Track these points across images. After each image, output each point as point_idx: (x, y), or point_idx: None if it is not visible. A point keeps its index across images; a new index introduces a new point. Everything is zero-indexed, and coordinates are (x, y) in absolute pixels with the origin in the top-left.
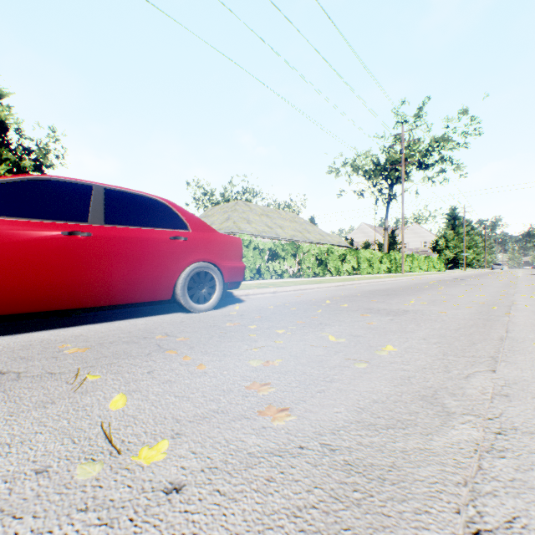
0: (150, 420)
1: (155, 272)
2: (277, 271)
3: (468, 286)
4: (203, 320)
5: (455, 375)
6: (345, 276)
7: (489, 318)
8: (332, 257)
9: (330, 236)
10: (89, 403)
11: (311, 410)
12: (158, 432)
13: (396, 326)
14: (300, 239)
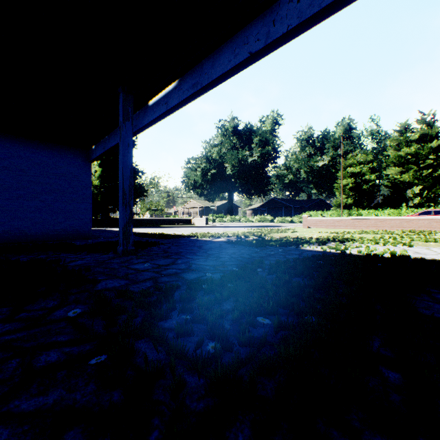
0: None
1: None
2: None
3: None
4: None
5: None
6: None
7: None
8: None
9: None
10: None
11: None
12: None
13: None
14: None
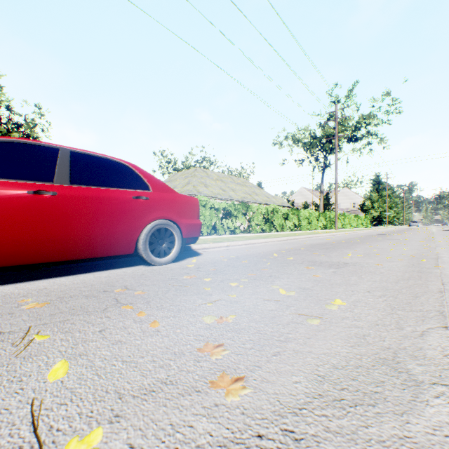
0: (90, 395)
1: (119, 229)
2: (230, 227)
3: (394, 240)
4: (162, 273)
5: (409, 333)
6: (288, 231)
7: (422, 270)
8: (277, 215)
9: (275, 198)
10: (27, 371)
11: (268, 379)
12: (94, 414)
13: (340, 278)
14: (249, 200)
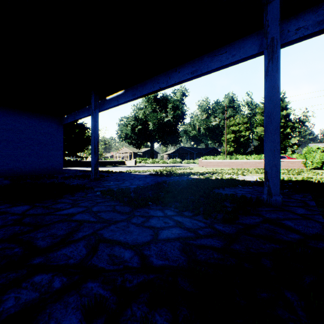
0: None
1: None
2: None
3: None
4: None
5: None
6: None
7: None
8: None
9: None
10: None
11: None
12: None
13: None
14: None
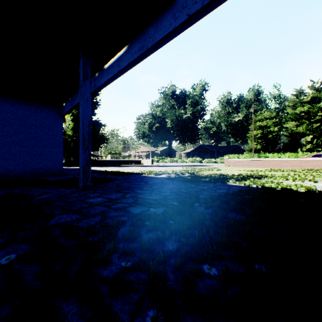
0: None
1: None
2: None
3: None
4: None
5: None
6: None
7: None
8: None
9: None
10: None
11: None
12: None
13: None
14: None
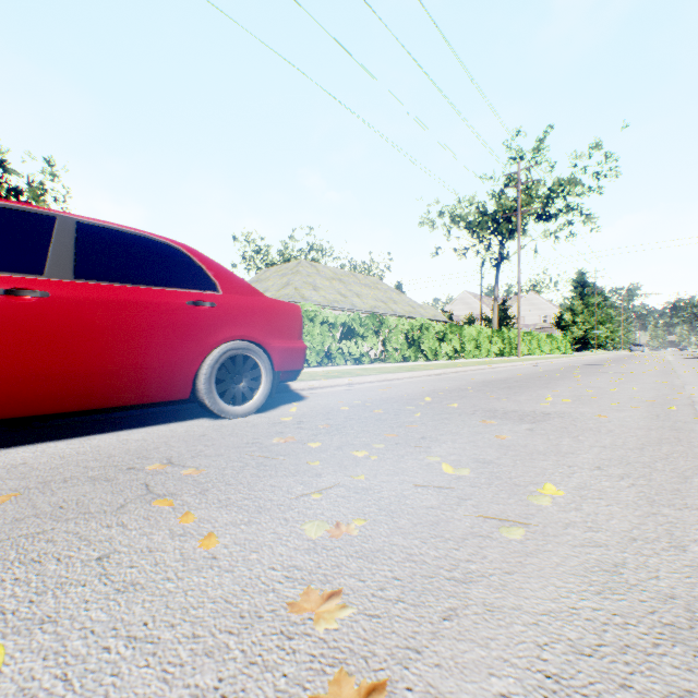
0: None
1: (162, 357)
2: (354, 354)
3: (613, 374)
4: (238, 432)
5: None
6: (445, 360)
7: (676, 425)
8: (427, 334)
9: (423, 308)
10: None
11: (438, 687)
12: None
13: (543, 442)
14: (384, 311)
